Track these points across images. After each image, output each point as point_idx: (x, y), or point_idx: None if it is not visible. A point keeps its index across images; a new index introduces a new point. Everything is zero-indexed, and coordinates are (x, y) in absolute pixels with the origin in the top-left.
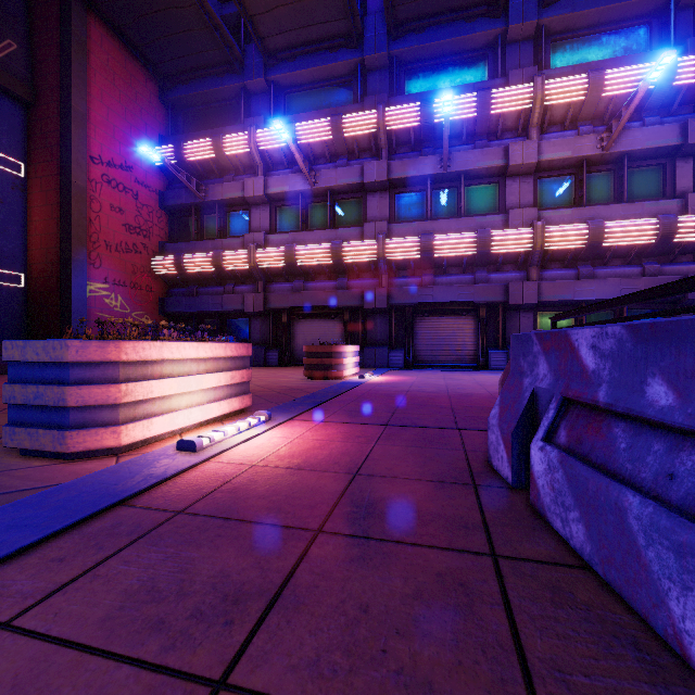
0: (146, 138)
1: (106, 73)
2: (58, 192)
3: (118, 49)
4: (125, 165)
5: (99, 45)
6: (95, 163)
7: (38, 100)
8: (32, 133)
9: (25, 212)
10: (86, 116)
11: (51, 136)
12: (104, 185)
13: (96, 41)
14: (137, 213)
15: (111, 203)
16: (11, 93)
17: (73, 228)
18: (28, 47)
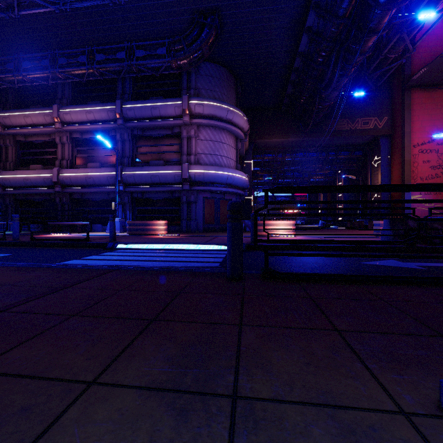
0: (442, 121)
1: (420, 107)
2: (400, 164)
3: (427, 92)
4: (430, 140)
5: (417, 98)
6: (415, 147)
7: (394, 132)
8: (392, 144)
9: (390, 173)
10: (410, 131)
11: (398, 144)
12: (419, 154)
13: (415, 98)
14: (437, 159)
15: (423, 160)
16: (385, 135)
17: (405, 177)
18: (391, 114)
